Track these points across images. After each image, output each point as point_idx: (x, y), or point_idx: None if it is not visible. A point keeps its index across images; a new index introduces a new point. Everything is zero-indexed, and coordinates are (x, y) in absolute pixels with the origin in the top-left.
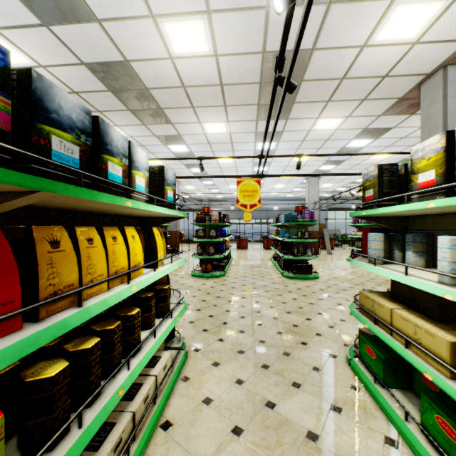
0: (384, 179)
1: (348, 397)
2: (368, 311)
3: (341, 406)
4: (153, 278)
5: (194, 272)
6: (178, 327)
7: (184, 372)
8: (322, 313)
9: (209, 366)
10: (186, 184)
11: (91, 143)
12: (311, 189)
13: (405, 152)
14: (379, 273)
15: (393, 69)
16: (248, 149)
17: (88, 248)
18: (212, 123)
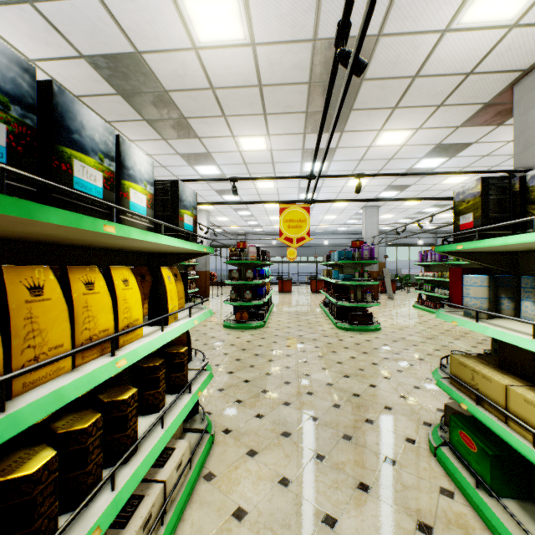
0: (490, 198)
1: (439, 509)
2: (465, 384)
3: (431, 523)
4: (158, 342)
5: (227, 322)
6: (203, 397)
7: (209, 465)
8: (389, 378)
9: (242, 456)
10: (218, 215)
11: (35, 123)
12: (368, 221)
13: (496, 171)
14: (487, 334)
15: (481, 63)
16: (293, 171)
17: (30, 302)
18: (249, 137)
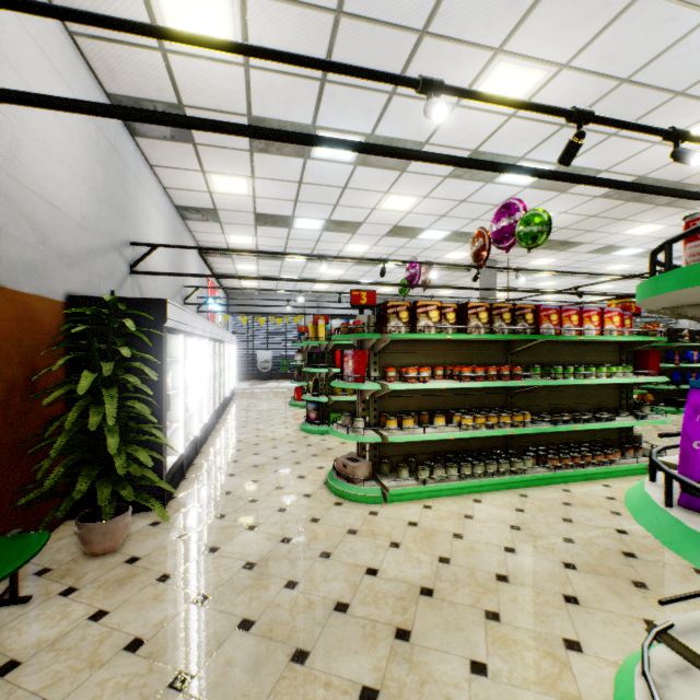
0: None
1: None
2: None
3: None
4: None
5: None
6: None
7: None
8: None
9: None
10: None
11: None
12: None
13: None
14: None
15: None
16: None
17: None
18: (631, 229)
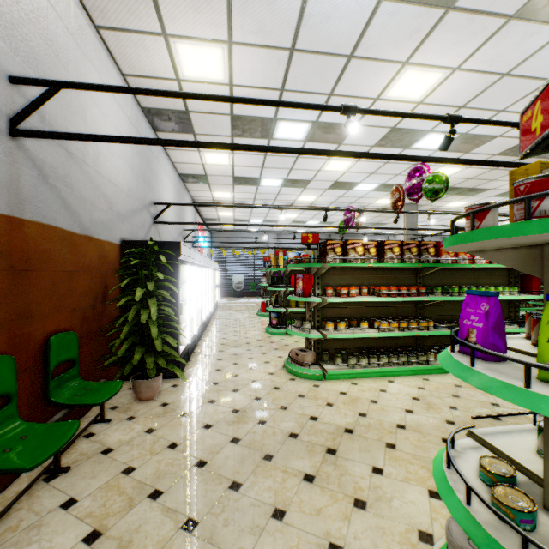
0: None
1: None
2: None
3: None
4: None
5: None
6: None
7: None
8: None
9: None
10: None
11: None
12: None
13: None
14: None
15: None
16: None
17: None
18: None
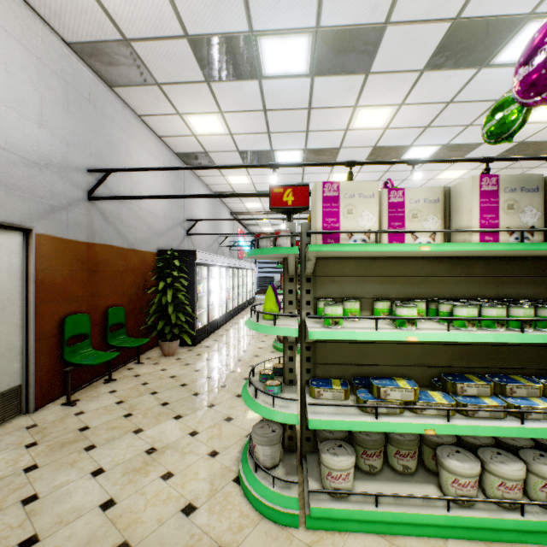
0: None
1: None
2: None
3: None
4: None
5: None
6: None
7: None
8: None
9: None
10: None
11: None
12: None
13: None
14: None
15: None
16: None
17: None
18: None
